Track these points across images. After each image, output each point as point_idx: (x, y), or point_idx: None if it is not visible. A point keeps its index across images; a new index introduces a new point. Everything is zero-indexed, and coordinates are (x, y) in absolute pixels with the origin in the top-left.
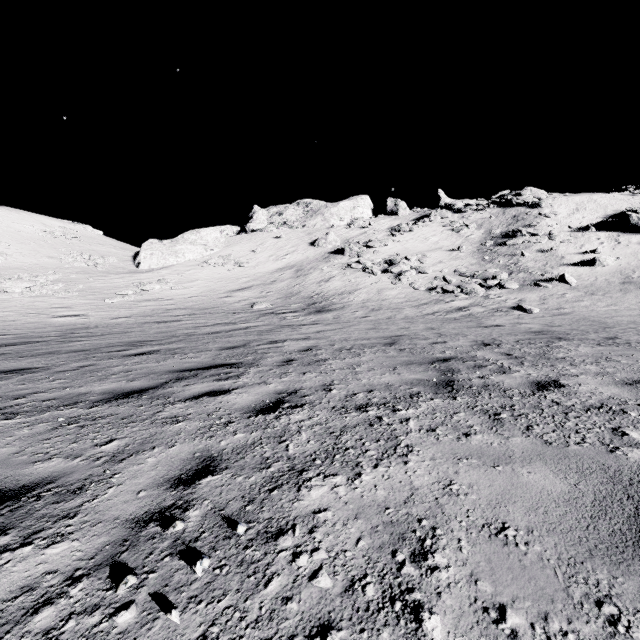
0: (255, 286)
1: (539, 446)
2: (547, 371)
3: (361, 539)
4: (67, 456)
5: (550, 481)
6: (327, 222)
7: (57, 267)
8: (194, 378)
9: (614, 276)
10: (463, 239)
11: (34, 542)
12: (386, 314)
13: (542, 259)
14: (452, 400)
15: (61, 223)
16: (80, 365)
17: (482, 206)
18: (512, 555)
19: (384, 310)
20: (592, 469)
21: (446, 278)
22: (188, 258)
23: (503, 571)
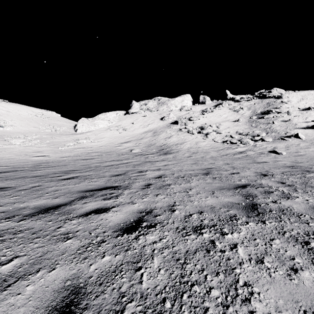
0: (133, 140)
1: None
2: None
3: None
4: None
5: None
6: (169, 108)
7: (37, 132)
8: (91, 197)
9: None
10: (240, 115)
11: None
12: (201, 155)
13: (284, 125)
14: (263, 224)
15: (41, 111)
16: (33, 186)
17: (250, 98)
18: None
19: (199, 153)
20: None
21: (232, 136)
22: (100, 127)
23: None
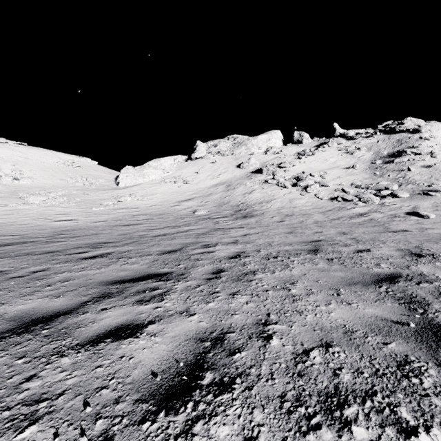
0: (197, 197)
1: None
2: None
3: None
4: None
5: None
6: (249, 150)
7: (65, 186)
8: (117, 296)
9: None
10: (356, 159)
11: None
12: (298, 219)
13: (427, 173)
14: None
15: (71, 157)
16: (35, 270)
17: (370, 134)
18: None
19: (296, 216)
20: None
21: (345, 190)
22: (151, 178)
23: None
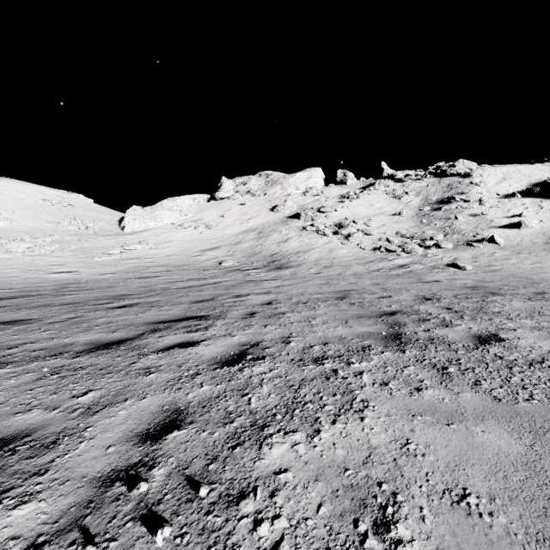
0: (223, 246)
1: (489, 402)
2: (486, 325)
3: (322, 505)
4: (46, 407)
5: (505, 441)
6: (285, 191)
7: (54, 230)
8: (167, 330)
9: (538, 237)
10: (404, 205)
11: (3, 502)
12: (337, 271)
13: (473, 222)
14: (401, 353)
15: (58, 192)
16: (69, 317)
17: (420, 176)
18: (477, 528)
19: (335, 267)
20: (545, 429)
21: (389, 239)
22: (166, 222)
23: (470, 547)
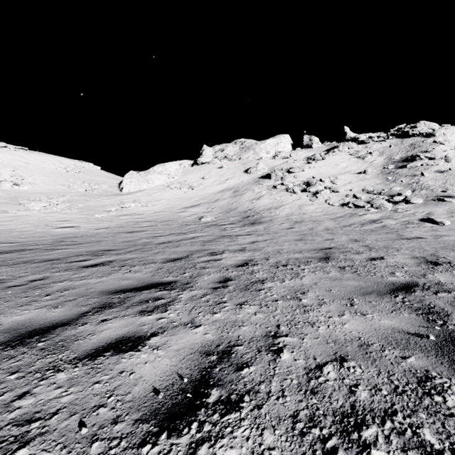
0: (203, 204)
1: None
2: None
3: None
4: None
5: None
6: (257, 155)
7: (66, 192)
8: (118, 306)
9: None
10: (368, 164)
11: None
12: (308, 226)
13: (441, 178)
14: None
15: (73, 162)
16: (33, 278)
17: (382, 138)
18: None
19: (306, 222)
20: None
21: (356, 195)
22: (156, 184)
23: None
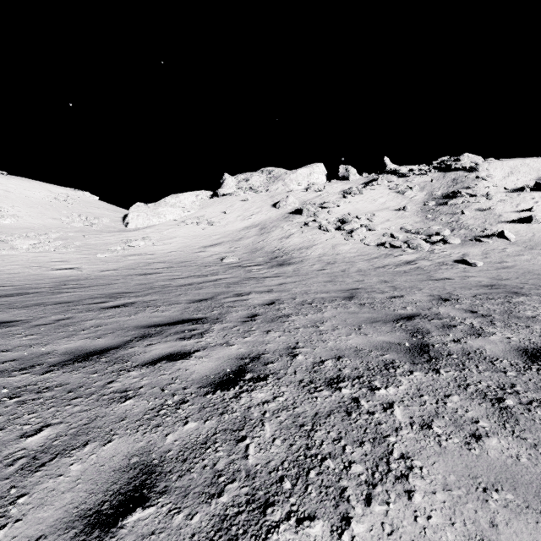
0: (225, 242)
1: None
2: (526, 334)
3: None
4: None
5: None
6: (287, 187)
7: (59, 227)
8: (158, 336)
9: None
10: (407, 200)
11: None
12: (341, 267)
13: (481, 217)
14: (435, 374)
15: (64, 190)
16: (58, 318)
17: (424, 171)
18: None
19: (339, 263)
20: None
21: (393, 235)
22: (168, 219)
23: None
